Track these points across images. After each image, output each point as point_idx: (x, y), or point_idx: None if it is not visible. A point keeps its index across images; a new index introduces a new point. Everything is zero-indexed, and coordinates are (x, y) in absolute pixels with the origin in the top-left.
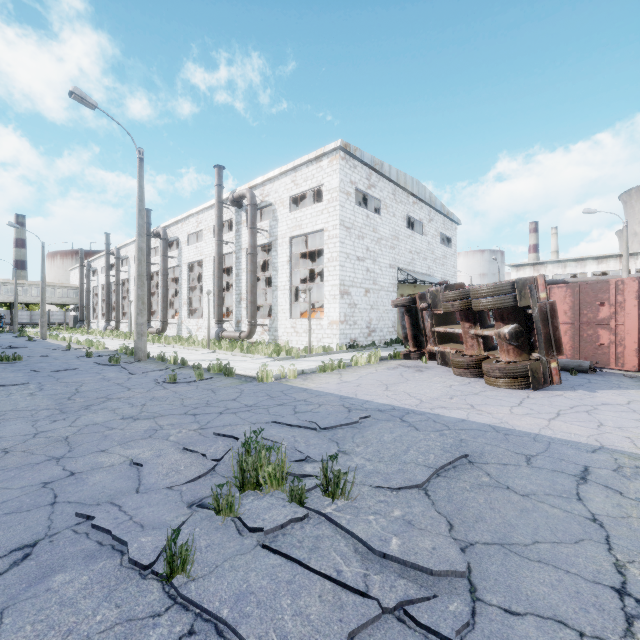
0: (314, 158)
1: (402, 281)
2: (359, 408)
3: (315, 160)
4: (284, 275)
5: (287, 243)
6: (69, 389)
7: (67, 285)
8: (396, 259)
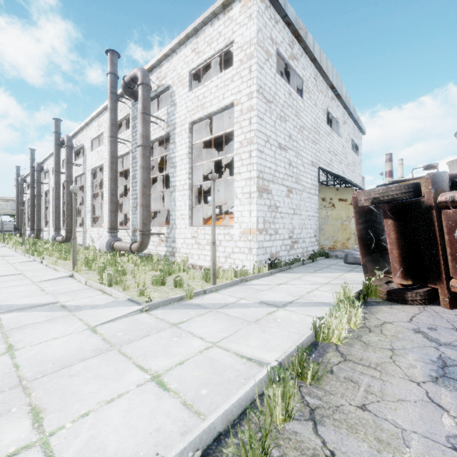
0: (221, 7)
1: (323, 183)
2: None
3: (222, 11)
4: (183, 171)
5: (187, 130)
6: None
7: (9, 198)
8: (317, 156)
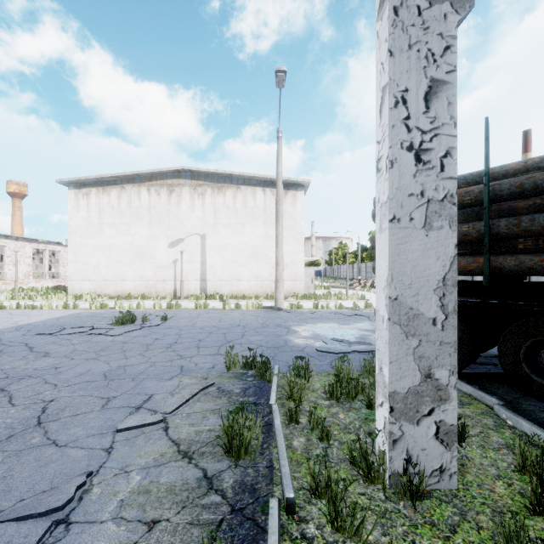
0: None
1: None
2: (15, 330)
3: None
4: None
5: None
6: None
7: None
8: None
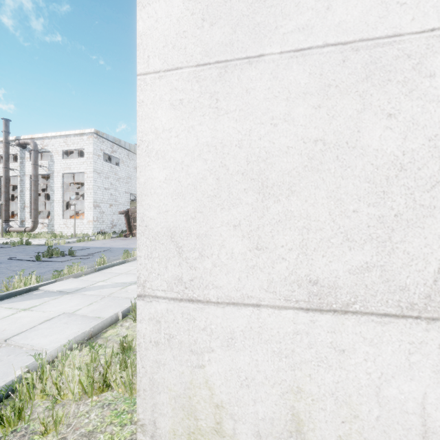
0: (79, 133)
1: (133, 200)
2: (88, 248)
3: (79, 134)
4: (59, 194)
5: (61, 176)
6: None
7: None
8: (129, 189)
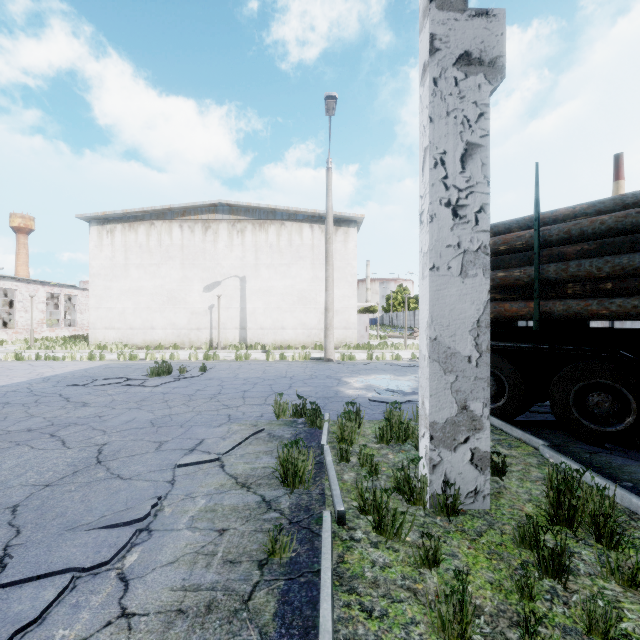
0: None
1: None
2: (43, 381)
3: None
4: None
5: None
6: None
7: None
8: None
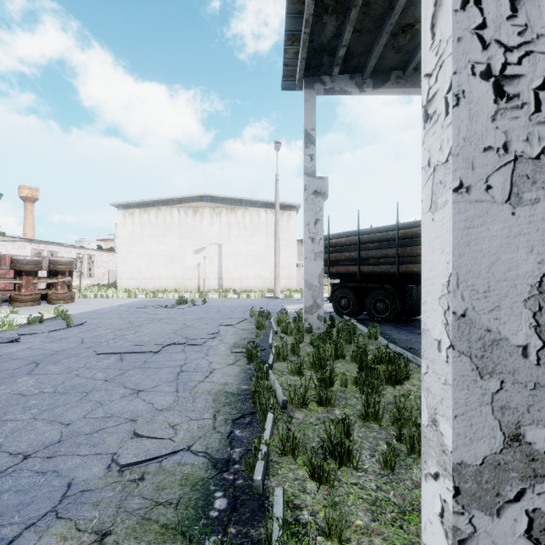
0: None
1: None
2: (120, 307)
3: None
4: None
5: None
6: (114, 332)
7: None
8: None
